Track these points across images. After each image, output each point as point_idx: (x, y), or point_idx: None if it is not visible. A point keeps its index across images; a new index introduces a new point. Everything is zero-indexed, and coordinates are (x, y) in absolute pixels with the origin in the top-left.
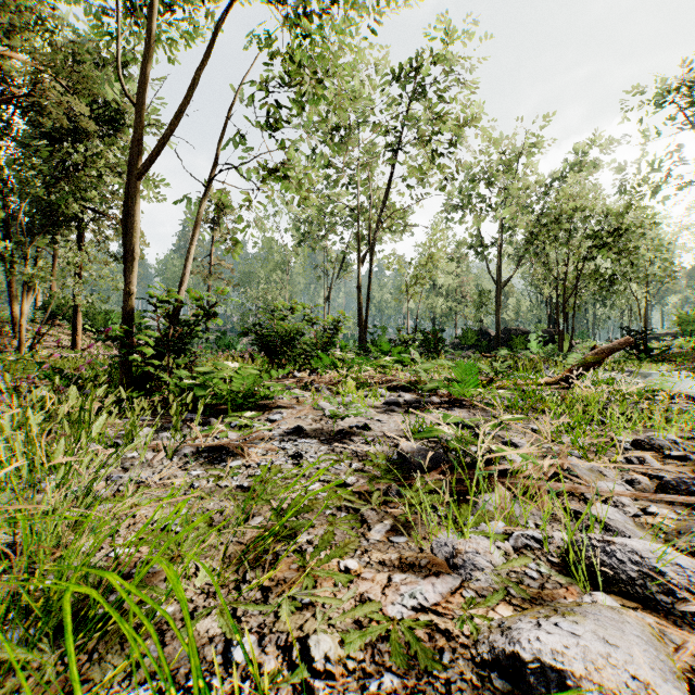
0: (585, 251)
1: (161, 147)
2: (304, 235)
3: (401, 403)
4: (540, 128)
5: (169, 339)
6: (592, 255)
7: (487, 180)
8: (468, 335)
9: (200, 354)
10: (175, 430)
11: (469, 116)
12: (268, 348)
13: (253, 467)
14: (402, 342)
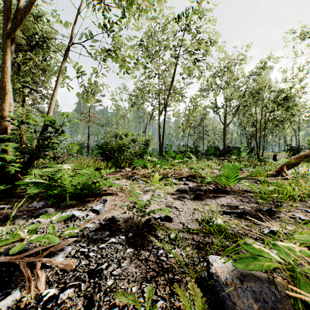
0: (272, 107)
1: (24, 15)
2: (133, 102)
3: (188, 190)
4: (245, 51)
5: (33, 148)
6: (275, 109)
7: (219, 76)
8: (210, 149)
9: (66, 158)
10: (11, 221)
11: (213, 42)
12: (105, 154)
13: (28, 308)
14: (180, 152)
